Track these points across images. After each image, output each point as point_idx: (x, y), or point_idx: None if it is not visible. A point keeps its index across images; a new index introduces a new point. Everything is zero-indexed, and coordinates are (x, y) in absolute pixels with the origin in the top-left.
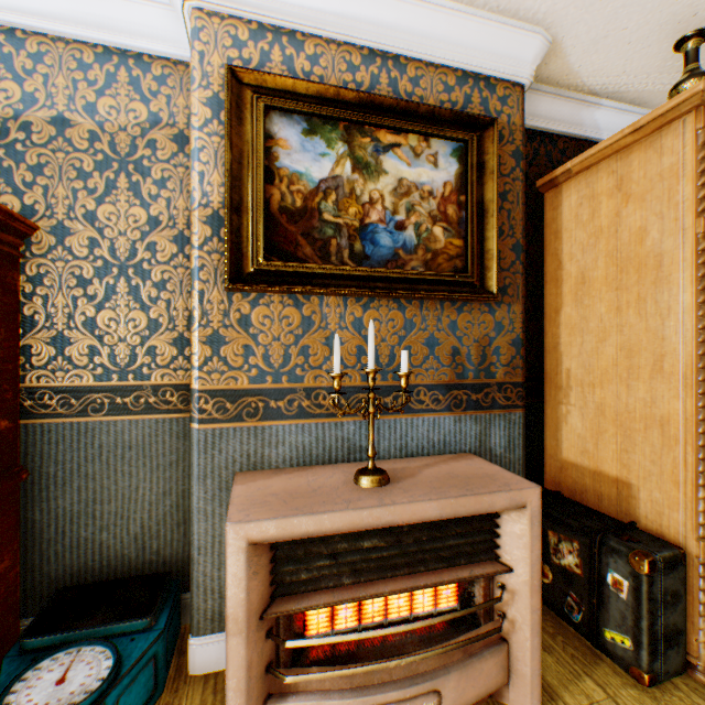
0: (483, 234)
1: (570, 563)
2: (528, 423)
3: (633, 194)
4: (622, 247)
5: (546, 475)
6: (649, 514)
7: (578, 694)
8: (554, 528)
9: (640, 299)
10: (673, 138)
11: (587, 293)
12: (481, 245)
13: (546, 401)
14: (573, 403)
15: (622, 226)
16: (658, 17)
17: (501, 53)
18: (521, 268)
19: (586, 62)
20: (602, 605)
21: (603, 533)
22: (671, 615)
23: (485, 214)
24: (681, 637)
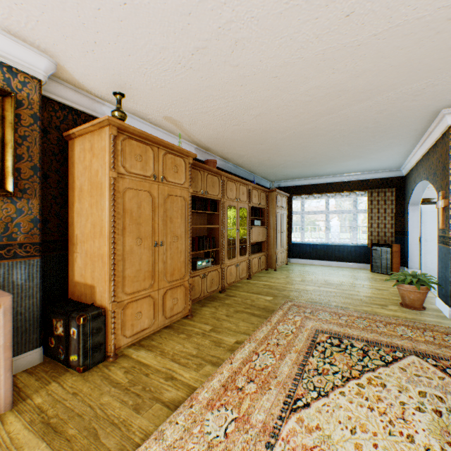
0: (5, 157)
1: (61, 331)
2: (61, 265)
3: (96, 154)
4: (93, 177)
5: (70, 291)
6: (100, 298)
7: (44, 391)
8: (56, 316)
9: (98, 202)
10: (105, 134)
11: (83, 197)
12: (4, 163)
13: (70, 252)
14: (79, 252)
15: (93, 167)
16: (110, 78)
17: (20, 57)
18: (40, 180)
19: (86, 82)
20: (70, 345)
21: (72, 311)
22: (97, 338)
23: (7, 146)
24: (103, 346)
